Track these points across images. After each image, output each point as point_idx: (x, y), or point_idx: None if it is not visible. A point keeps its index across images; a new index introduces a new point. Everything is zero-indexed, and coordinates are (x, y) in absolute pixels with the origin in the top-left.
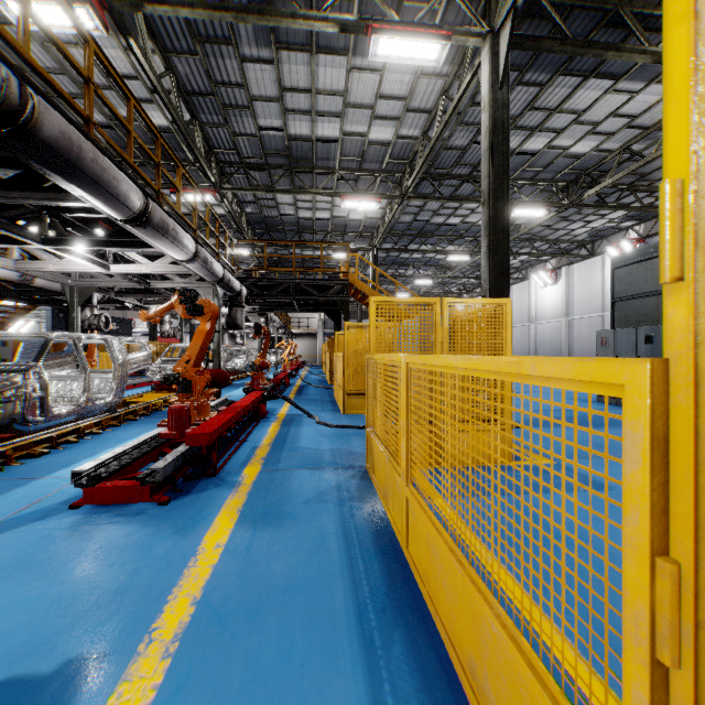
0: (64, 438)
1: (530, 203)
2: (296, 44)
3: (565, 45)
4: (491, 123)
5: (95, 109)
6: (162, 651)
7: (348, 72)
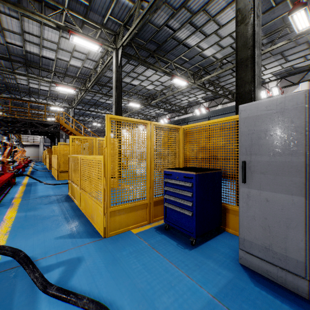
0: None
1: (135, 102)
2: (33, 18)
3: (139, 59)
4: (116, 79)
5: None
6: (5, 234)
7: (60, 37)
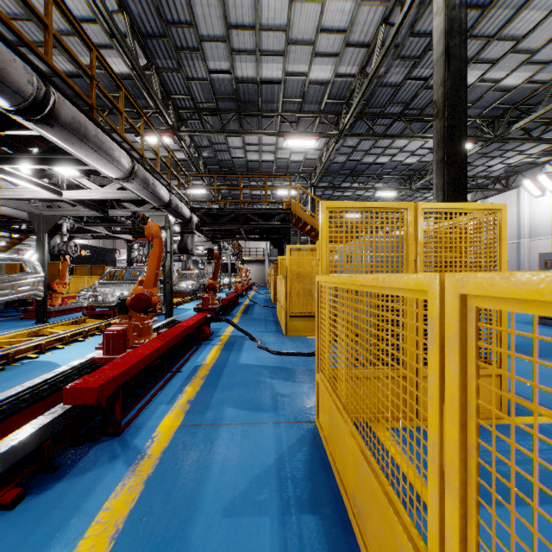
0: None
1: None
2: None
3: None
4: (447, 25)
5: (64, 58)
6: None
7: (290, 3)
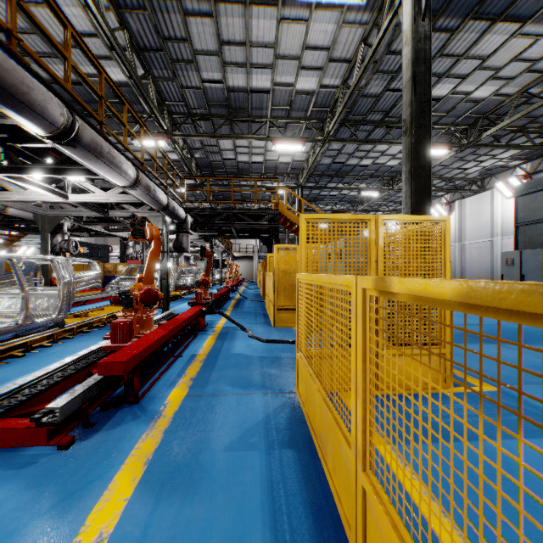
0: (11, 353)
1: (434, 144)
2: None
3: None
4: (414, 55)
5: None
6: None
7: (278, 23)
